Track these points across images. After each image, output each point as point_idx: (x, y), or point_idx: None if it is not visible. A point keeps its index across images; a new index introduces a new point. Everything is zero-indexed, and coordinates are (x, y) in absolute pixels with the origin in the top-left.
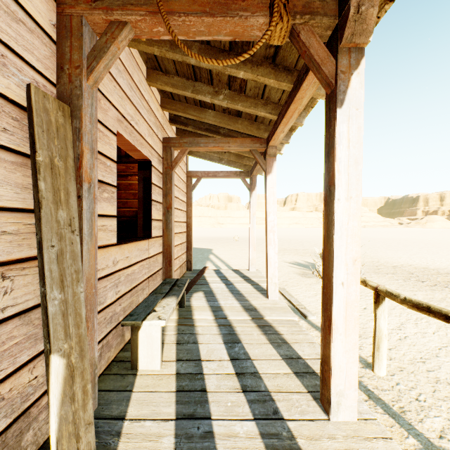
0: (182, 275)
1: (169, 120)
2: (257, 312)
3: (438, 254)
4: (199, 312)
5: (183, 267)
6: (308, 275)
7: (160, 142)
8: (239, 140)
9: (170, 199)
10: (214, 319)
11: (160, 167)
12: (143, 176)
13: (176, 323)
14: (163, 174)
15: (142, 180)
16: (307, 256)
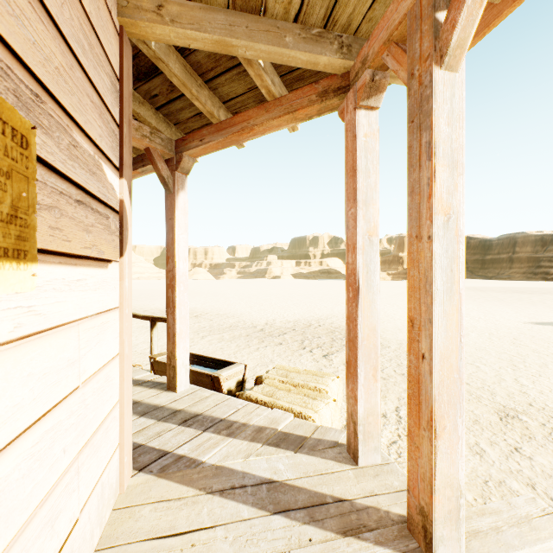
0: None
1: None
2: None
3: None
4: None
5: None
6: None
7: None
8: None
9: None
10: None
11: None
12: None
13: None
14: None
15: None
16: None
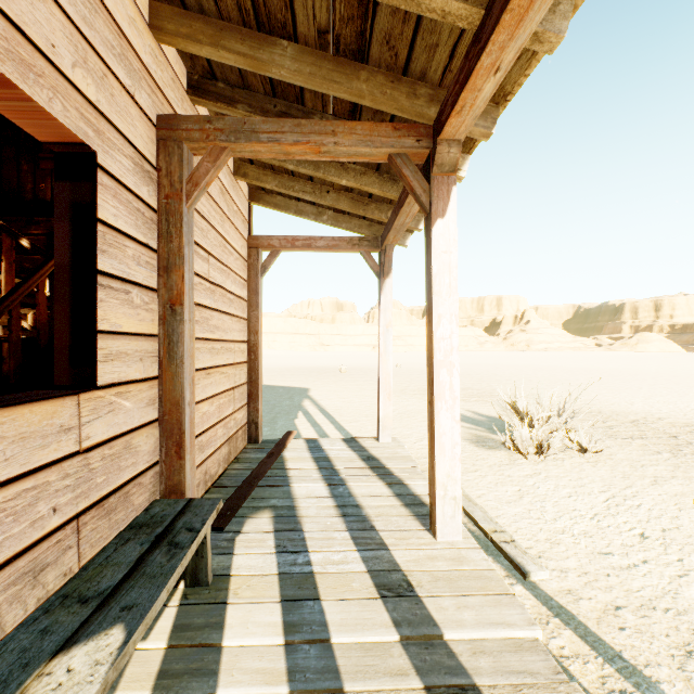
0: (235, 455)
1: (187, 89)
2: (417, 604)
3: (689, 397)
4: (244, 609)
5: (238, 438)
6: (488, 444)
7: (148, 123)
8: (362, 128)
9: (179, 279)
10: (287, 648)
11: (148, 191)
12: (72, 200)
13: (151, 683)
14: (159, 211)
15: (68, 211)
16: (474, 403)
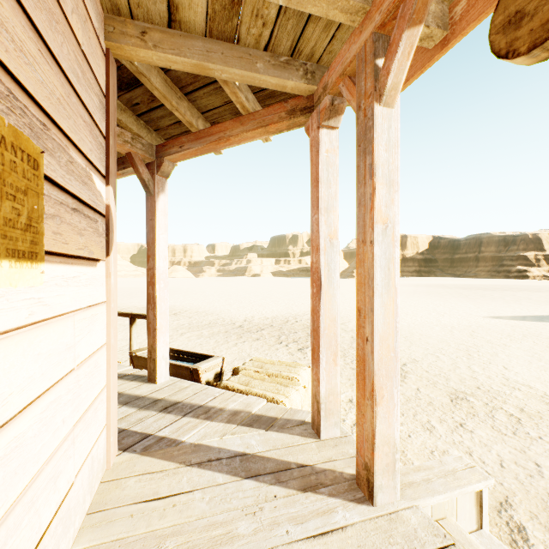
0: None
1: None
2: None
3: None
4: None
5: None
6: None
7: None
8: None
9: None
10: None
11: None
12: None
13: None
14: None
15: None
16: None
